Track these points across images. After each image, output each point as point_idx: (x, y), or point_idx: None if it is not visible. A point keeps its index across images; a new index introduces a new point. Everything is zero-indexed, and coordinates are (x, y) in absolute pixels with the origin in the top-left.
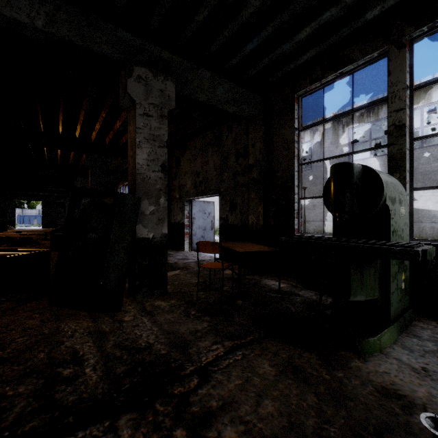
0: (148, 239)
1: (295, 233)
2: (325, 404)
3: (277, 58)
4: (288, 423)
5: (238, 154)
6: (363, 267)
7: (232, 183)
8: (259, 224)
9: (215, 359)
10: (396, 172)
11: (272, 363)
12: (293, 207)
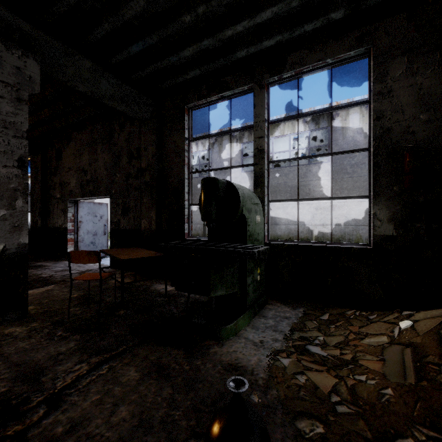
0: None
1: (185, 237)
2: (178, 393)
3: (166, 67)
4: (138, 421)
5: (131, 155)
6: (223, 267)
7: (124, 185)
8: (152, 229)
9: (74, 380)
10: (259, 187)
11: (138, 368)
12: (183, 213)
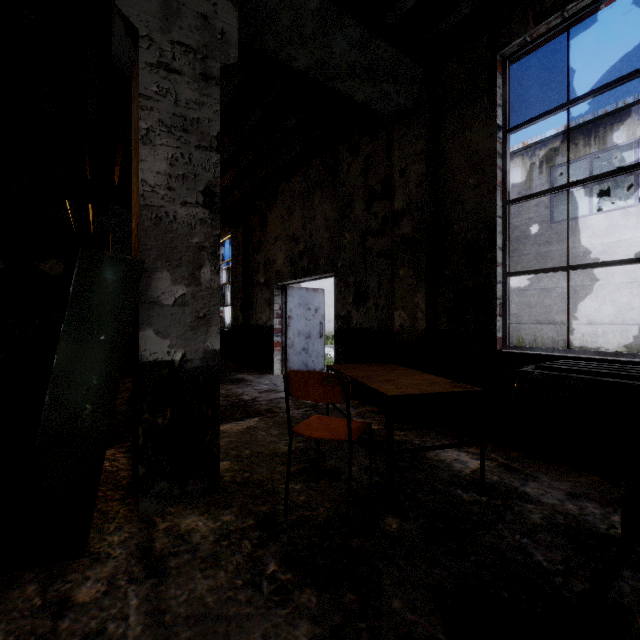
0: (171, 363)
1: (497, 348)
2: None
3: None
4: None
5: (371, 195)
6: None
7: (359, 251)
8: (417, 329)
9: None
10: None
11: None
12: (492, 293)
